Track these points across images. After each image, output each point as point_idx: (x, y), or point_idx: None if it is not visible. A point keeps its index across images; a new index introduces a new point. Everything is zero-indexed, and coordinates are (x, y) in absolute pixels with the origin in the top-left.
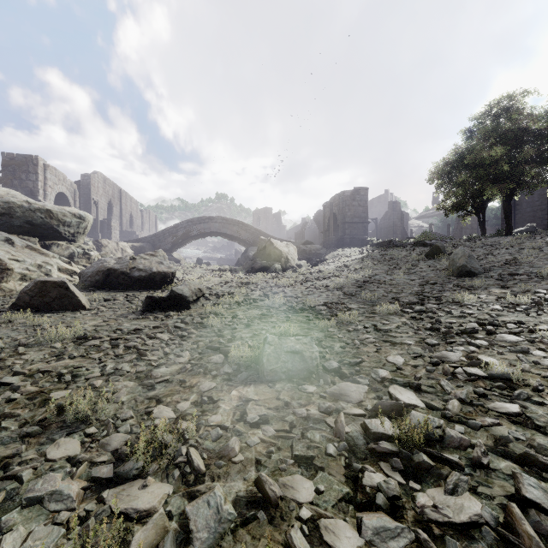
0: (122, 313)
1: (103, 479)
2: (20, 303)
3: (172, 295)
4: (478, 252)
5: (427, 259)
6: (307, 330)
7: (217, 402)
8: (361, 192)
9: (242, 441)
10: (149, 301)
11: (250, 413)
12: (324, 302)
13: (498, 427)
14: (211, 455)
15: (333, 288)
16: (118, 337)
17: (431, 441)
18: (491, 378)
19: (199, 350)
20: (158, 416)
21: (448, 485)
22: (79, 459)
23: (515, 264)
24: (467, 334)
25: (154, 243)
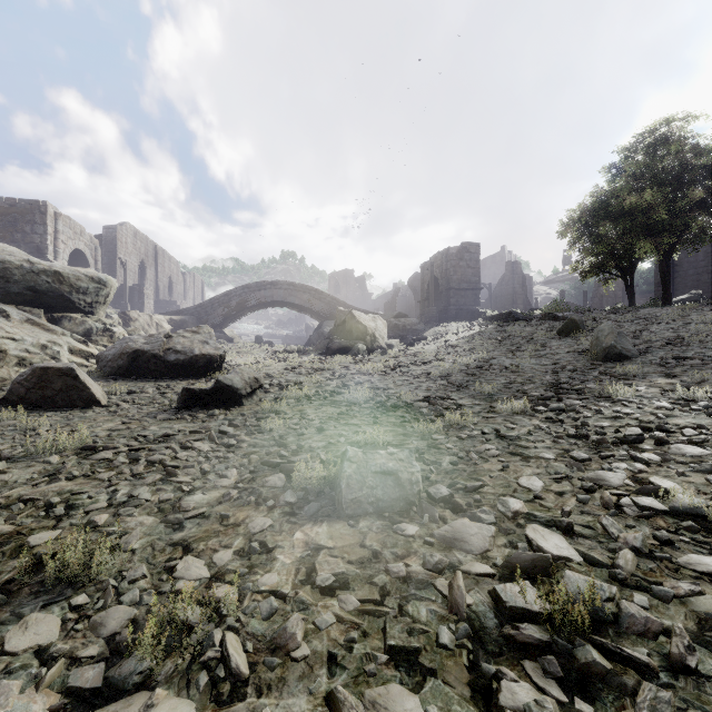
0: (149, 412)
1: (85, 691)
2: (12, 397)
3: (218, 387)
4: (628, 327)
5: (560, 336)
6: (403, 437)
7: (273, 551)
8: (471, 249)
9: (308, 619)
10: (186, 395)
11: (321, 571)
12: (425, 396)
13: (700, 597)
14: (260, 646)
15: (436, 376)
16: (140, 447)
17: (600, 622)
18: (673, 514)
19: (251, 467)
20: (184, 575)
21: (640, 710)
22: (52, 653)
23: (680, 344)
24: (629, 444)
25: (199, 316)
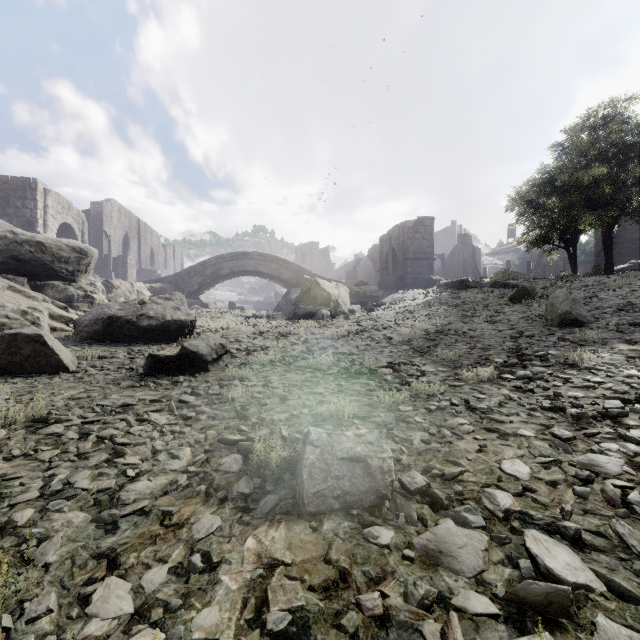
0: (115, 378)
1: None
2: None
3: (183, 354)
4: (577, 294)
5: (512, 303)
6: (369, 409)
7: (218, 569)
8: (426, 222)
9: None
10: (151, 362)
11: (275, 603)
12: (389, 362)
13: None
14: None
15: (397, 341)
16: (93, 420)
17: None
18: None
19: (206, 446)
20: (98, 611)
21: None
22: None
23: (633, 310)
24: (611, 418)
25: (177, 284)
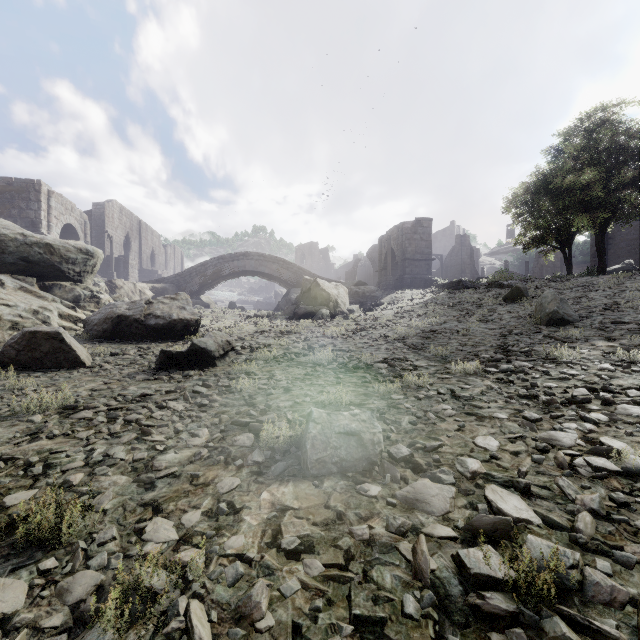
0: (129, 372)
1: None
2: (3, 359)
3: (193, 350)
4: (568, 294)
5: (506, 303)
6: (364, 397)
7: (240, 512)
8: (424, 223)
9: (273, 585)
10: (164, 357)
11: (286, 533)
12: (384, 358)
13: None
14: (224, 615)
15: (393, 339)
16: (118, 407)
17: (565, 589)
18: (626, 474)
19: (222, 427)
20: (152, 538)
21: None
22: (15, 623)
23: (617, 309)
24: (576, 404)
25: (179, 284)
